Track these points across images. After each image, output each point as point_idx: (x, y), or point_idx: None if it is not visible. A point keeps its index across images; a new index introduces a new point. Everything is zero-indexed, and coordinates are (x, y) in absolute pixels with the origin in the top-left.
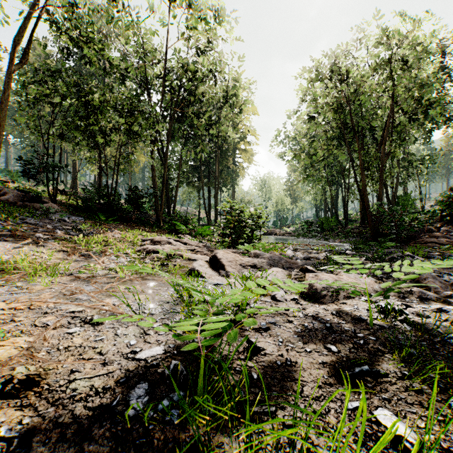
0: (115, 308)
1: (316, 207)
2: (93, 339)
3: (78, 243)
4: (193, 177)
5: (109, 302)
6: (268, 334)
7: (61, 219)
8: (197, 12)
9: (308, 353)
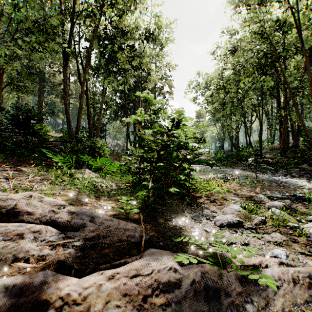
0: None
1: (219, 141)
2: None
3: None
4: (121, 114)
5: None
6: None
7: None
8: None
9: None
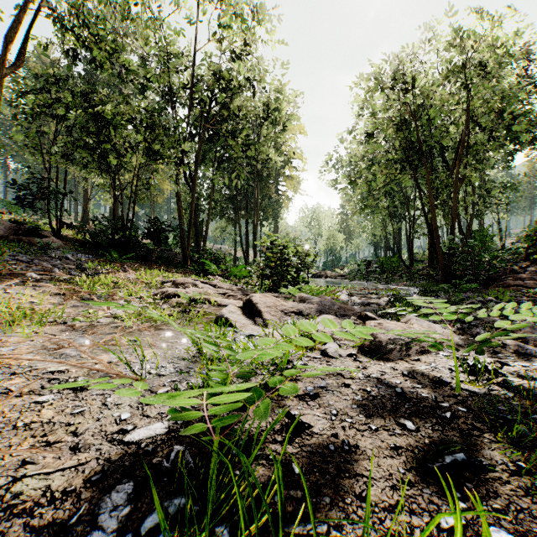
0: (109, 368)
1: (374, 244)
2: (70, 411)
3: (79, 285)
4: (228, 208)
5: (105, 359)
6: (317, 403)
7: (63, 256)
8: (232, 7)
9: (374, 432)
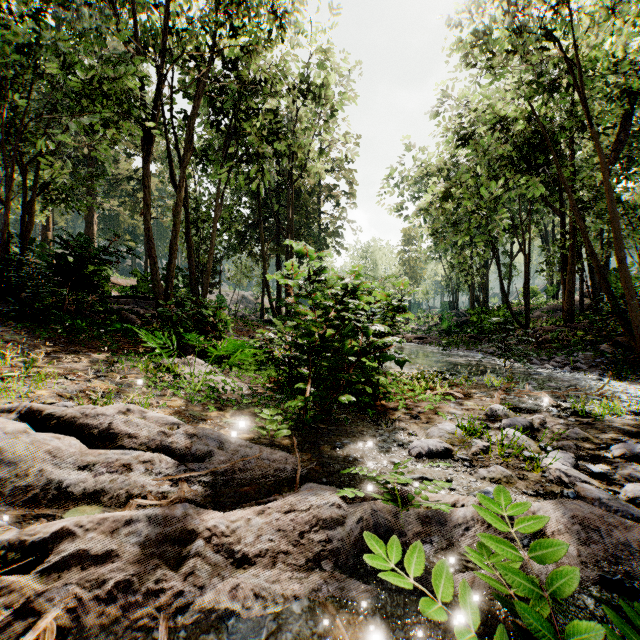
0: None
1: (448, 291)
2: None
3: None
4: (251, 239)
5: None
6: None
7: None
8: None
9: None
